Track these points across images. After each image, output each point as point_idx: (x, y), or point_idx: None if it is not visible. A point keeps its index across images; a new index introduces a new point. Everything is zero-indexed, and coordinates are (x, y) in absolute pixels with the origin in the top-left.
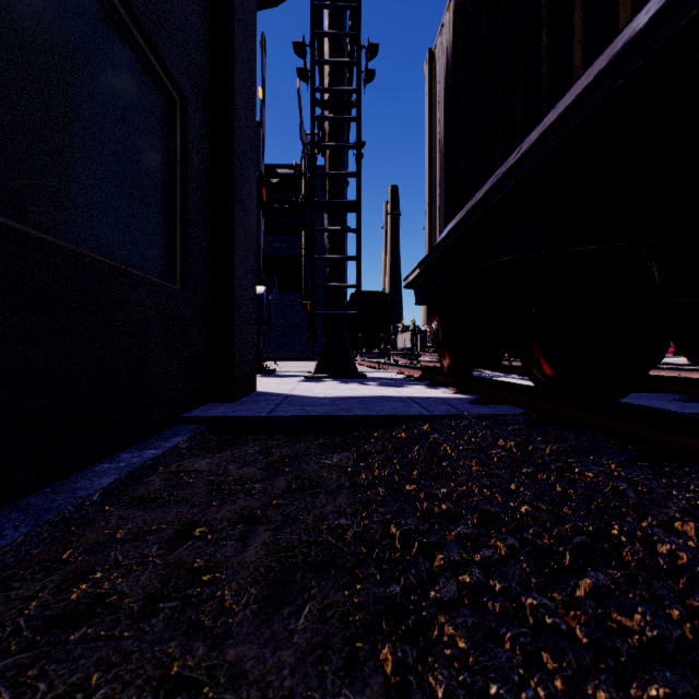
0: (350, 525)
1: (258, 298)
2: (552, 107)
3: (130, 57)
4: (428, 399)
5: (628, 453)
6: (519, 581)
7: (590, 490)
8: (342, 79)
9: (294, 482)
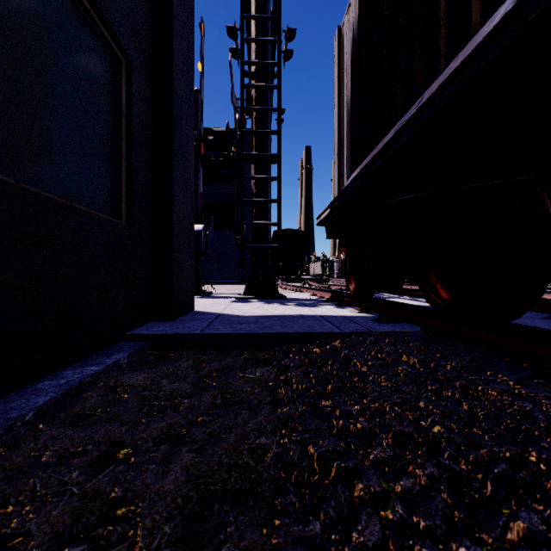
0: (269, 445)
1: (197, 234)
2: (451, 59)
3: (77, 17)
4: (338, 317)
5: (524, 371)
6: (446, 522)
7: (498, 411)
8: (266, 54)
9: (220, 397)
